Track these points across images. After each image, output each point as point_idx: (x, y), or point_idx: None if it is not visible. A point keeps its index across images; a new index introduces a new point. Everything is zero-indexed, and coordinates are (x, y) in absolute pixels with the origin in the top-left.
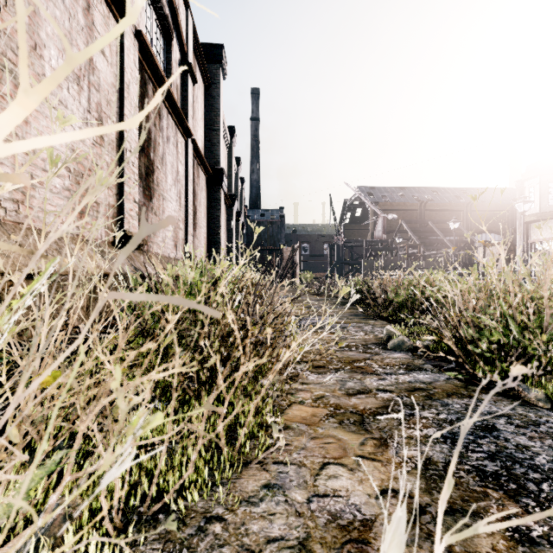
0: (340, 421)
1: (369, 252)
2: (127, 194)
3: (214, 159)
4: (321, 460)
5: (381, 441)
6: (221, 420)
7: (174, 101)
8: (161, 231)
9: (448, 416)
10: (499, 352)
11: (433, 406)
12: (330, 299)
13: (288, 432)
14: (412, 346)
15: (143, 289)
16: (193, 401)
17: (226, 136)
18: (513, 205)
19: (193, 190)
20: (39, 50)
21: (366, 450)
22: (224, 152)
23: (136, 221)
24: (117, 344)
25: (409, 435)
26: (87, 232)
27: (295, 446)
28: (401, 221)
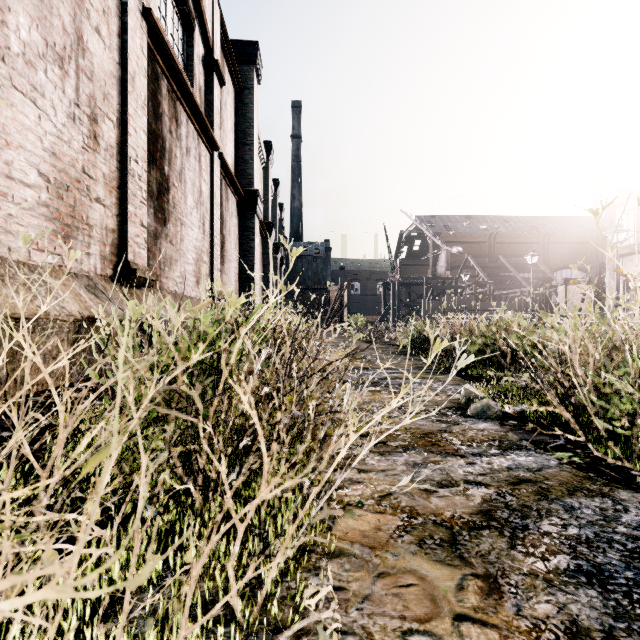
0: (420, 540)
1: (430, 292)
2: (131, 216)
3: (247, 179)
4: (398, 626)
5: (489, 583)
6: (231, 563)
7: (196, 104)
8: (178, 264)
9: (582, 532)
10: (634, 426)
11: (553, 512)
12: (386, 347)
13: (341, 562)
14: (501, 413)
15: (128, 339)
16: (199, 505)
17: (262, 152)
18: (605, 234)
19: (221, 215)
20: (0, 14)
21: (469, 602)
22: (259, 172)
23: (145, 250)
24: (77, 426)
25: (532, 570)
26: (75, 262)
27: (354, 592)
28: (467, 255)
